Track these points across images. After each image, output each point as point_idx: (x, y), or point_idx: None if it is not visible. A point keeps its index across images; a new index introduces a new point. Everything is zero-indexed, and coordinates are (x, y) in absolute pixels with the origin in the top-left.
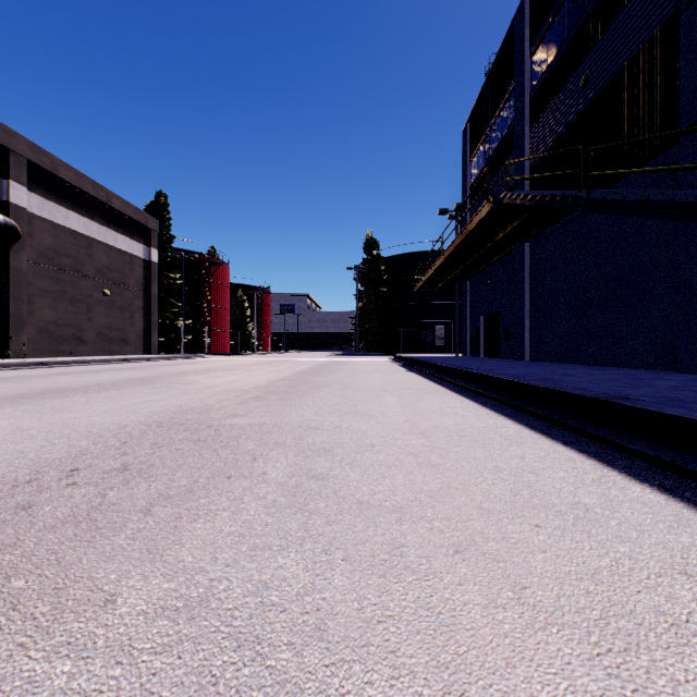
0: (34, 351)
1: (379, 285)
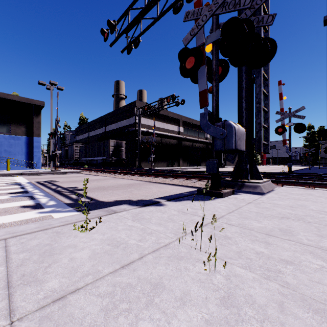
0: (227, 164)
1: (314, 141)
